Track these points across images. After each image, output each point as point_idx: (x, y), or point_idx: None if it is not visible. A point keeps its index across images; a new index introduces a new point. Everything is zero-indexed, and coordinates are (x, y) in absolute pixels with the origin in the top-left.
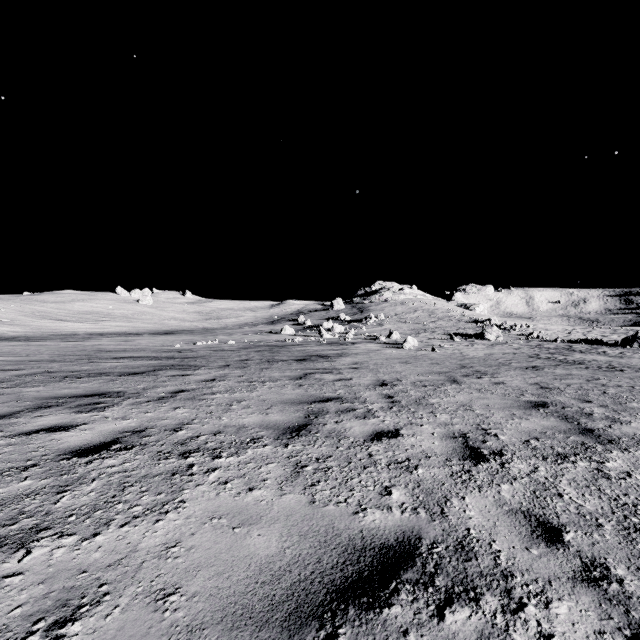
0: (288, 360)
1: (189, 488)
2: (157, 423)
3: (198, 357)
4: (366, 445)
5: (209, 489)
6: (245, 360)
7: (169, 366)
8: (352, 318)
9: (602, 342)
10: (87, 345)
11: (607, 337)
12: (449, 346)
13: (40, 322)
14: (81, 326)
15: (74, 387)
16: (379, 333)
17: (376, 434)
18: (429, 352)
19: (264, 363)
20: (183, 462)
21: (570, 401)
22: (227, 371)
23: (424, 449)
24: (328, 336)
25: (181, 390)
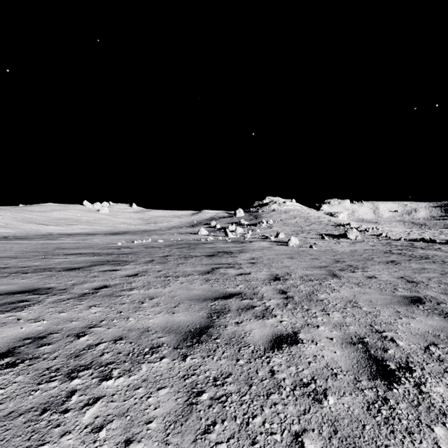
0: (200, 256)
1: (50, 441)
2: (64, 326)
3: (131, 253)
4: (267, 356)
5: (75, 442)
6: (167, 256)
7: (105, 262)
8: (249, 223)
9: (435, 241)
10: (52, 243)
11: (437, 237)
12: (322, 244)
13: (27, 226)
14: (56, 228)
15: (13, 283)
16: (269, 234)
17: (276, 339)
18: (308, 249)
19: (181, 258)
20: (65, 387)
21: (440, 296)
22: (150, 266)
23: (327, 362)
24: (232, 236)
25: (104, 286)
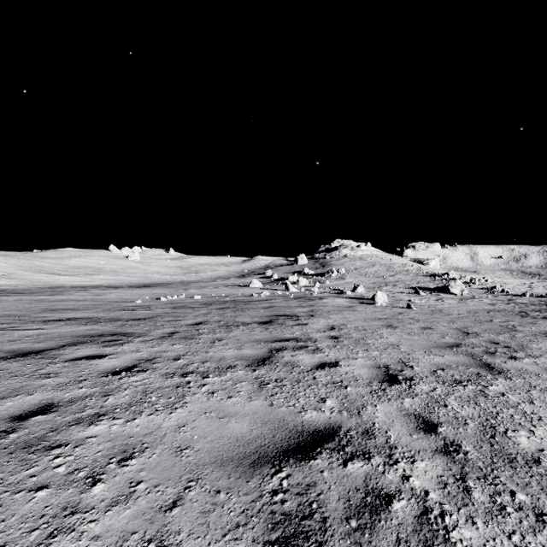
0: (251, 323)
1: None
2: None
3: (147, 318)
4: None
5: None
6: (199, 323)
7: (95, 336)
8: (315, 272)
9: None
10: (47, 300)
11: None
12: (420, 301)
13: (35, 276)
14: (71, 279)
15: None
16: (342, 286)
17: None
18: (405, 309)
19: (220, 329)
20: None
21: None
22: (164, 346)
23: None
24: (294, 290)
25: (45, 406)
